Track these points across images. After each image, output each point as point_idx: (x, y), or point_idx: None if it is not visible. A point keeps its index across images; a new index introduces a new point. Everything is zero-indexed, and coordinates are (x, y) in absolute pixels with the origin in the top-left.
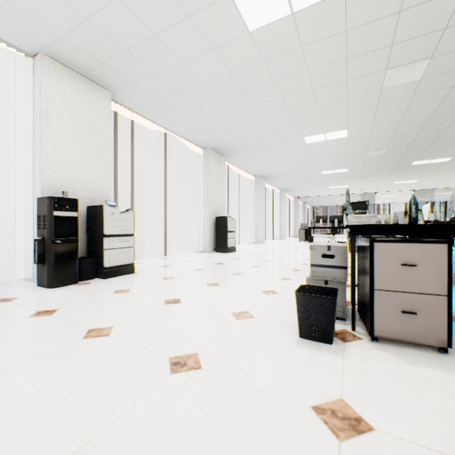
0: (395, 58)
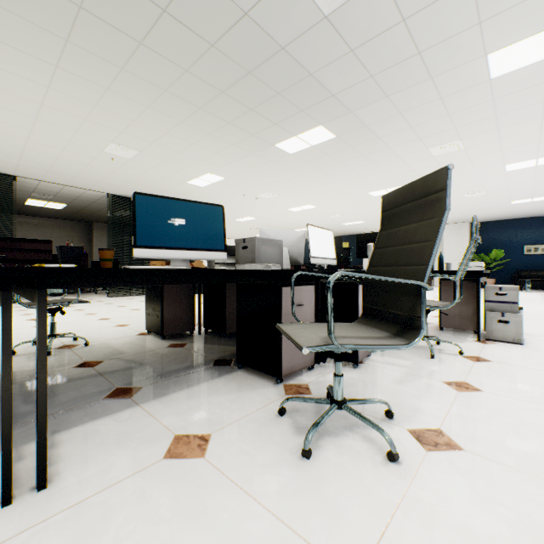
0: (382, 1)
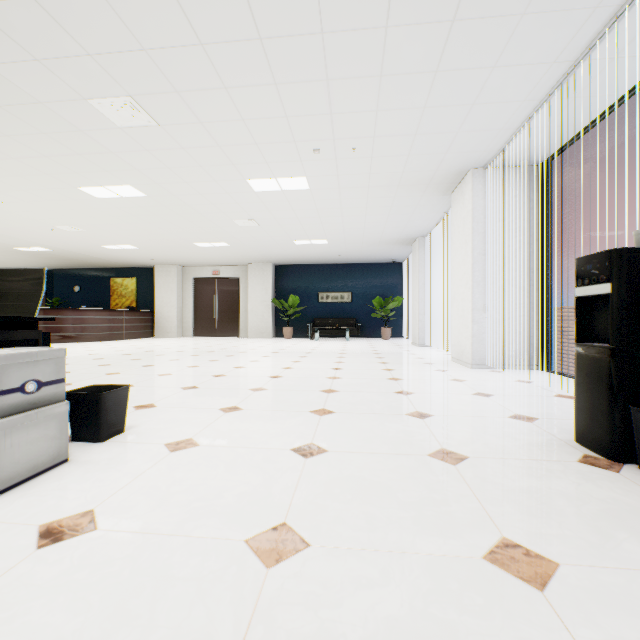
0: None
